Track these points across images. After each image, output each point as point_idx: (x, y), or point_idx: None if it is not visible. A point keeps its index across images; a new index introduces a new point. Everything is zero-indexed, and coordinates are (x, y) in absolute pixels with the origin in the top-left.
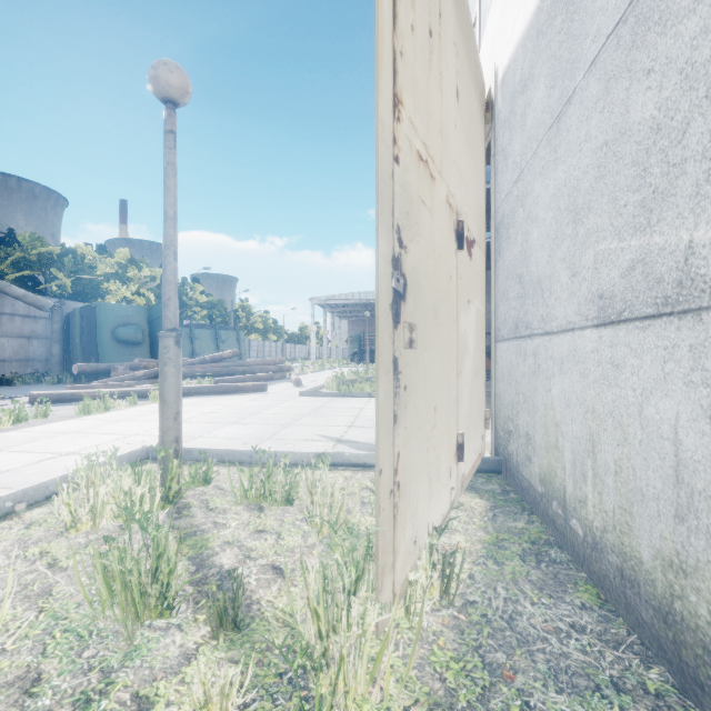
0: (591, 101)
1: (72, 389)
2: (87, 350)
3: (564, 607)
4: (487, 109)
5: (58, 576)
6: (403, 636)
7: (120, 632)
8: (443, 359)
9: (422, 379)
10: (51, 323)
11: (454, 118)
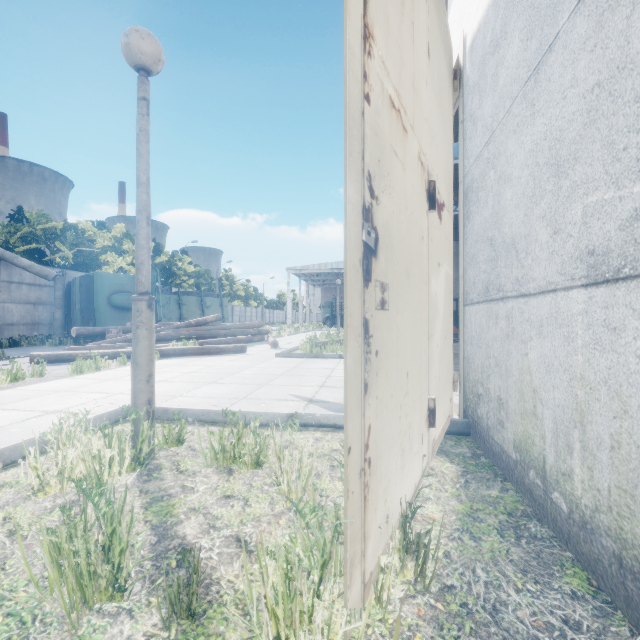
0: (578, 42)
1: (70, 350)
2: (85, 315)
3: (553, 595)
4: (455, 76)
5: (16, 545)
6: (375, 630)
7: (66, 618)
8: (415, 322)
9: (394, 343)
10: (54, 291)
11: (426, 75)
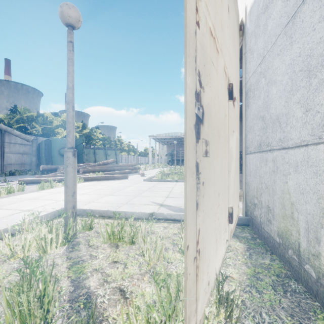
0: None
1: (38, 177)
2: (47, 159)
3: None
4: (240, 29)
5: None
6: None
7: None
8: (222, 163)
9: (212, 176)
10: (32, 147)
11: (227, 23)
